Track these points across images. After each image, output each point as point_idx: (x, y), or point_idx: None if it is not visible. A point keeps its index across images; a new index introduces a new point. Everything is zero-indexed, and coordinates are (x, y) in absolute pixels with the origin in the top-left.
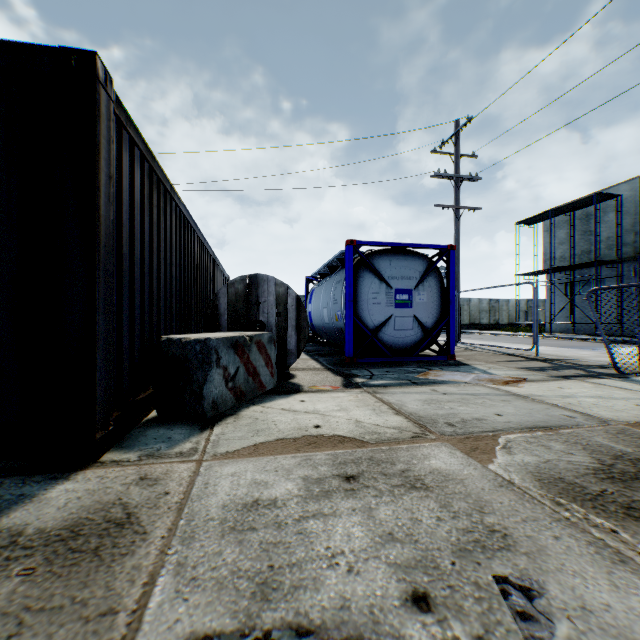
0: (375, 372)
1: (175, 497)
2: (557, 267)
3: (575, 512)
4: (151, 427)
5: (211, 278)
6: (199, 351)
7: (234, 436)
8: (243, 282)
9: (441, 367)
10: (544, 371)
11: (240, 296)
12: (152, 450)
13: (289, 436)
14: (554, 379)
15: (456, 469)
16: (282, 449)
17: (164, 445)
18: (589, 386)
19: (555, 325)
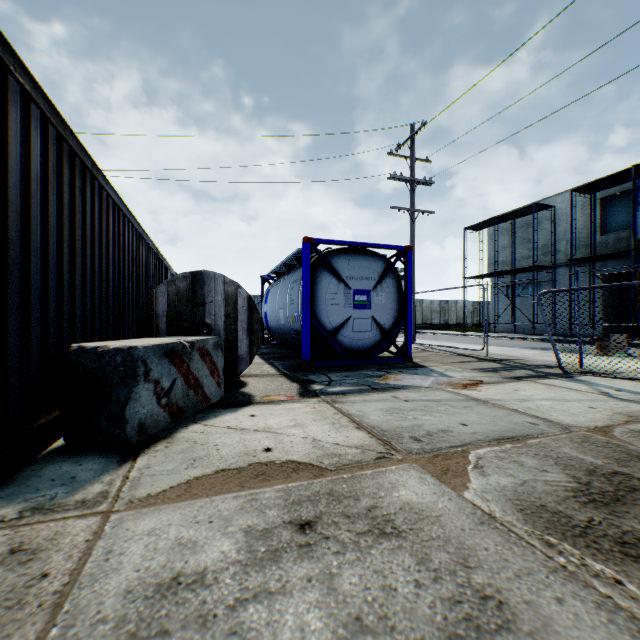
0: (333, 377)
1: (56, 582)
2: (501, 271)
3: (570, 555)
4: (53, 462)
5: (153, 275)
6: (121, 363)
7: (162, 469)
8: (186, 279)
9: (400, 370)
10: (497, 372)
11: (182, 295)
12: (44, 499)
13: (232, 465)
14: (508, 381)
15: (429, 501)
16: (222, 486)
17: (63, 490)
18: (542, 387)
19: (498, 325)
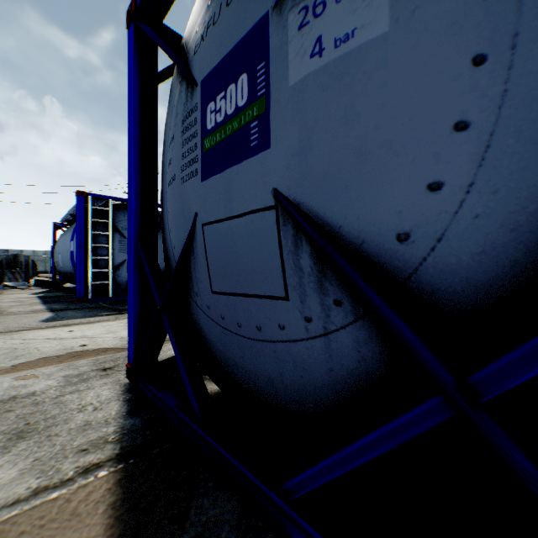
0: None
1: None
2: None
3: None
4: None
5: None
6: (4, 272)
7: None
8: (13, 256)
9: None
10: None
11: (12, 260)
12: None
13: None
14: None
15: None
16: None
17: None
18: None
19: None
